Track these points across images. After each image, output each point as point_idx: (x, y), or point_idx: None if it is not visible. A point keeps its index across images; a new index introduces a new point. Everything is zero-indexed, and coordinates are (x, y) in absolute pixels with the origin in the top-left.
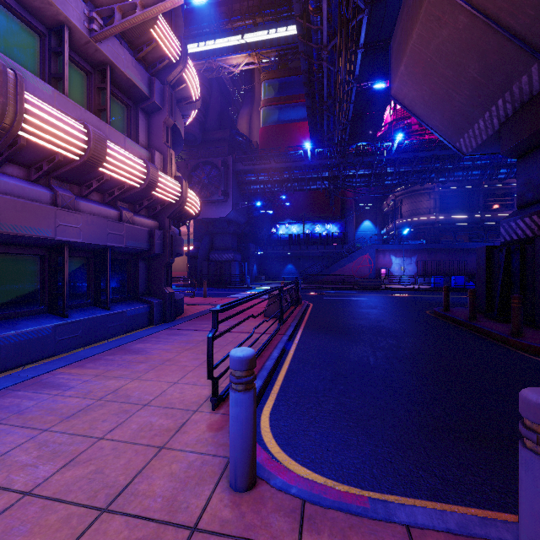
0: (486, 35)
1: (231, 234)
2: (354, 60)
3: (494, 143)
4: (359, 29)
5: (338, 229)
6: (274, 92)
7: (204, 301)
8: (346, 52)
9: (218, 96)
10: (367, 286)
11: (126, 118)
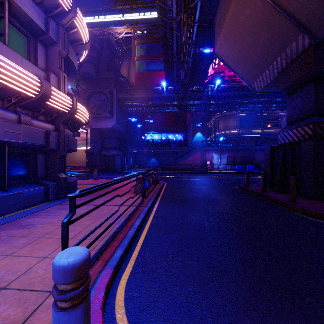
0: (273, 15)
1: (115, 138)
2: (192, 32)
3: (274, 85)
4: (195, 11)
5: (182, 137)
6: (144, 52)
7: (94, 182)
8: (187, 22)
9: (107, 50)
10: (199, 171)
11: (26, 46)
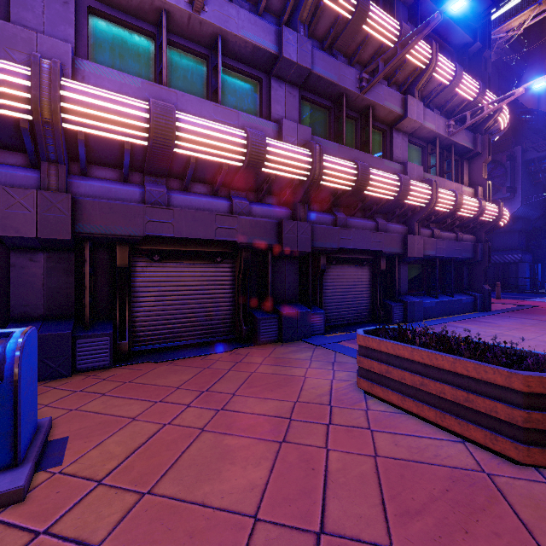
0: None
1: (517, 232)
2: None
3: None
4: None
5: None
6: None
7: (501, 301)
8: None
9: (496, 81)
10: None
11: (453, 169)
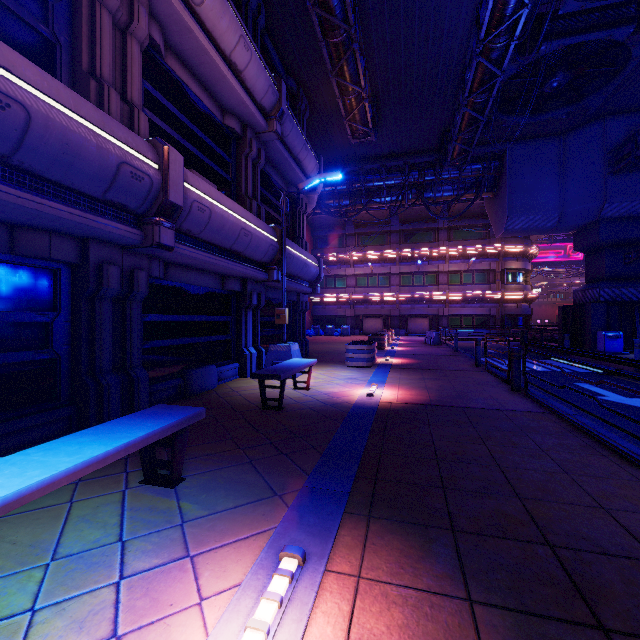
0: None
1: None
2: None
3: None
4: None
5: None
6: None
7: None
8: None
9: None
10: None
11: (486, 276)
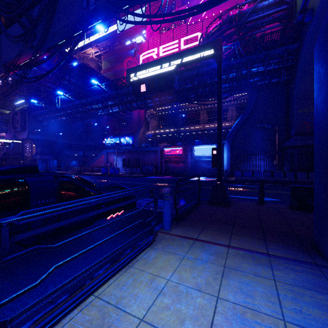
0: None
1: (41, 146)
2: None
3: None
4: None
5: (132, 140)
6: (106, 65)
7: None
8: None
9: None
10: (73, 172)
11: None
